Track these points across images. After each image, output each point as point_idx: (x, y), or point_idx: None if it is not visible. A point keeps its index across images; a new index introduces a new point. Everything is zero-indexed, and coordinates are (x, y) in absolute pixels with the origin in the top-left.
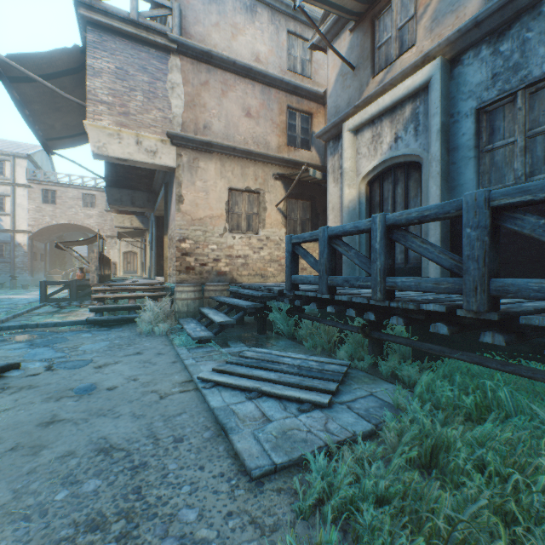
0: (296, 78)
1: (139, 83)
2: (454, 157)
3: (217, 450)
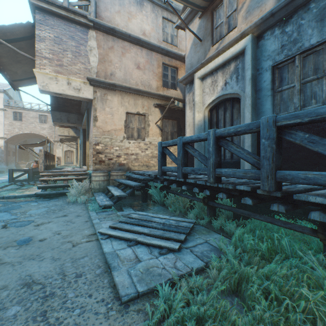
0: (168, 46)
1: (69, 46)
2: (259, 95)
3: (103, 283)
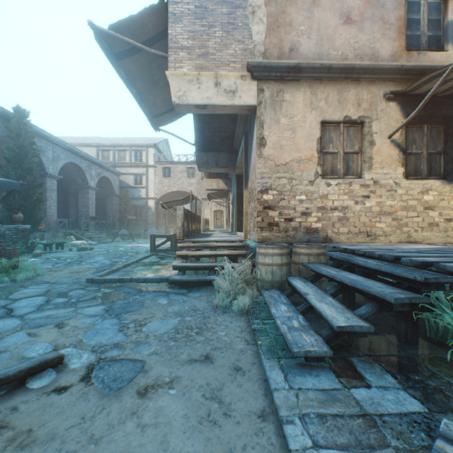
0: None
1: (217, 17)
2: None
3: None
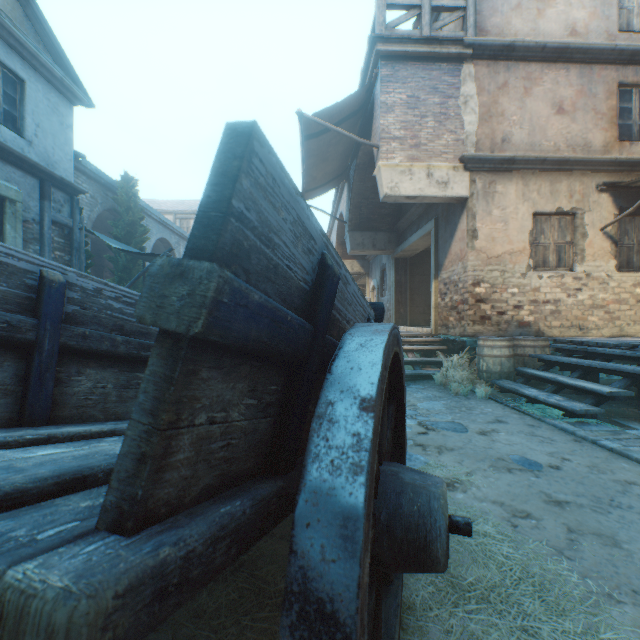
0: (632, 39)
1: (429, 107)
2: None
3: None
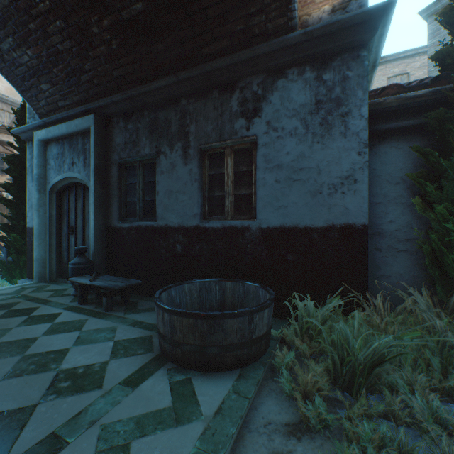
0: (4, 135)
1: None
2: None
3: None
